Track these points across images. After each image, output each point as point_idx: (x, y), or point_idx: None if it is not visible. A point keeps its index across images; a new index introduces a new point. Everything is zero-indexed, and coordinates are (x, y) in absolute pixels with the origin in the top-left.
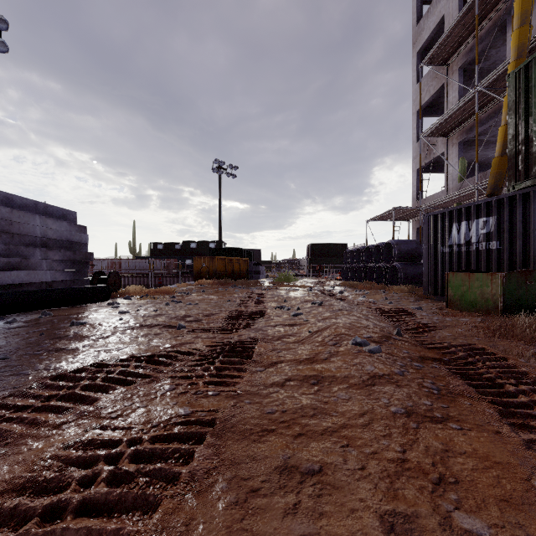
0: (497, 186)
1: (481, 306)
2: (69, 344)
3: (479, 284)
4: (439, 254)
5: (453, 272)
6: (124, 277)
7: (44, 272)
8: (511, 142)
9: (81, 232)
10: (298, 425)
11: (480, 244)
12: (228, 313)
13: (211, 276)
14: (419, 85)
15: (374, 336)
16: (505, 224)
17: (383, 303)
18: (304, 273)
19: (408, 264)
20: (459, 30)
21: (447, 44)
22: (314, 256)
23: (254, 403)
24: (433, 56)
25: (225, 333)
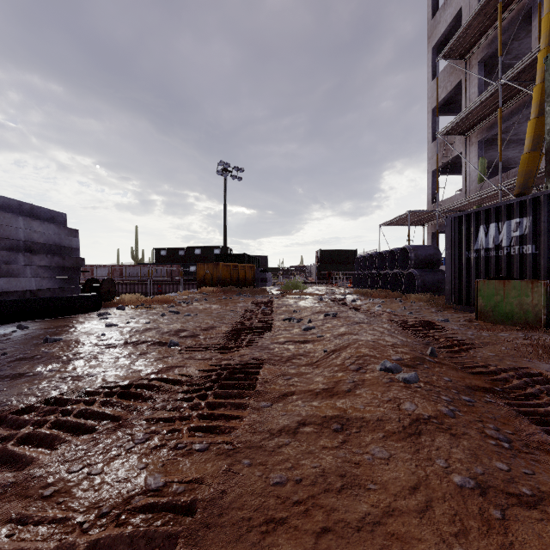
0: (526, 185)
1: (520, 319)
2: (32, 368)
3: (517, 293)
4: (463, 259)
5: (484, 280)
6: (125, 284)
7: (28, 279)
8: (549, 133)
9: (72, 236)
10: (320, 508)
11: (512, 248)
12: (229, 326)
13: (215, 284)
14: (435, 82)
15: (405, 357)
16: (542, 225)
17: (403, 314)
18: (313, 280)
19: (426, 270)
20: (480, 20)
21: (466, 36)
22: (323, 263)
23: (255, 464)
24: (451, 49)
25: (224, 353)
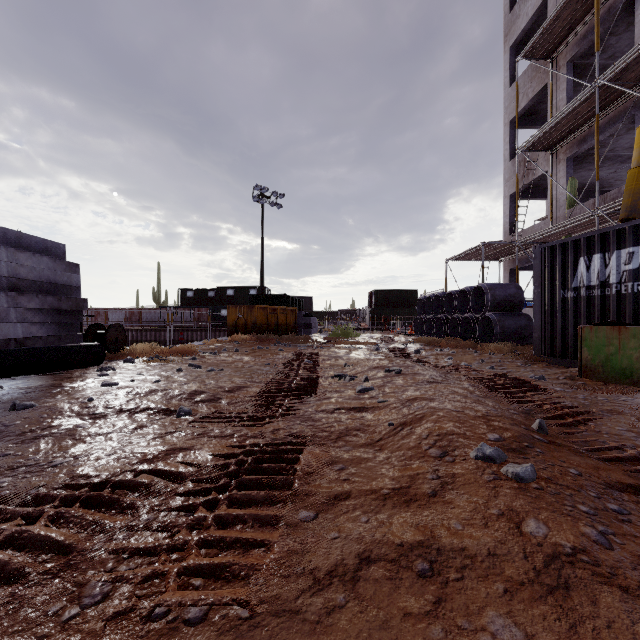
0: (635, 207)
1: None
2: None
3: (637, 343)
4: (558, 300)
5: (591, 325)
6: (145, 331)
7: (12, 325)
8: None
9: (71, 271)
10: None
11: (623, 285)
12: (262, 386)
13: (249, 330)
14: (513, 88)
15: (506, 436)
16: None
17: (482, 368)
18: (366, 326)
19: (505, 314)
20: (570, 10)
21: (553, 30)
22: (378, 306)
23: None
24: (534, 47)
25: (252, 426)
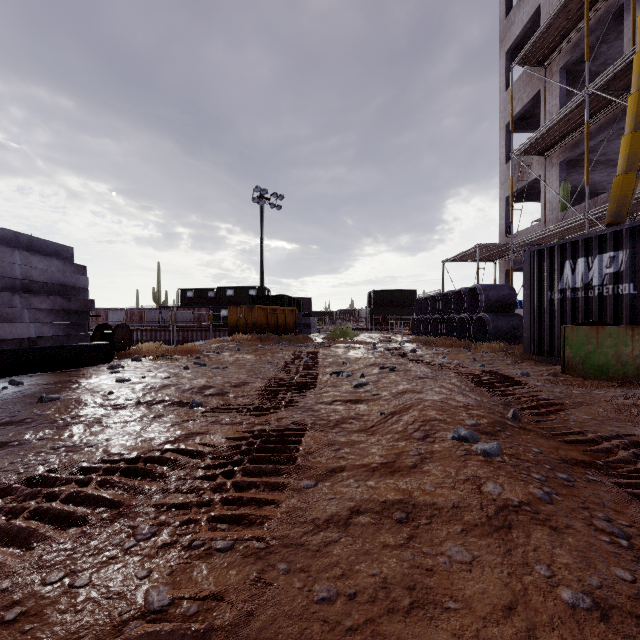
0: (620, 212)
1: (617, 373)
2: (19, 435)
3: (613, 342)
4: (545, 301)
5: (572, 325)
6: (145, 331)
7: (26, 325)
8: None
9: (79, 273)
10: (383, 639)
11: (604, 287)
12: (265, 382)
13: (250, 330)
14: (508, 93)
15: (482, 422)
16: None
17: (473, 366)
18: (364, 326)
19: (499, 314)
20: (562, 19)
21: (546, 38)
22: (376, 306)
23: (294, 571)
24: (528, 54)
25: (258, 415)
